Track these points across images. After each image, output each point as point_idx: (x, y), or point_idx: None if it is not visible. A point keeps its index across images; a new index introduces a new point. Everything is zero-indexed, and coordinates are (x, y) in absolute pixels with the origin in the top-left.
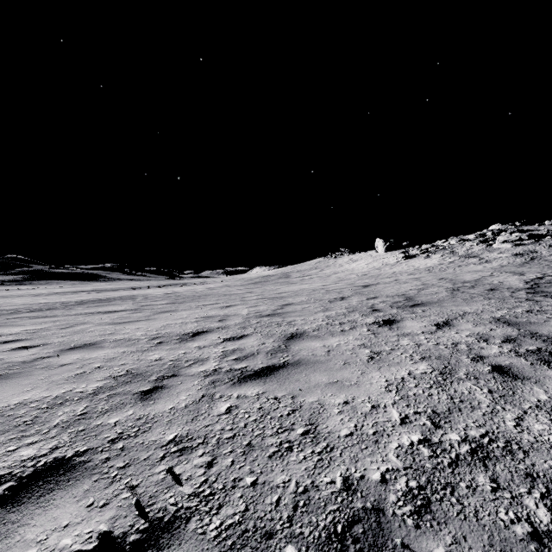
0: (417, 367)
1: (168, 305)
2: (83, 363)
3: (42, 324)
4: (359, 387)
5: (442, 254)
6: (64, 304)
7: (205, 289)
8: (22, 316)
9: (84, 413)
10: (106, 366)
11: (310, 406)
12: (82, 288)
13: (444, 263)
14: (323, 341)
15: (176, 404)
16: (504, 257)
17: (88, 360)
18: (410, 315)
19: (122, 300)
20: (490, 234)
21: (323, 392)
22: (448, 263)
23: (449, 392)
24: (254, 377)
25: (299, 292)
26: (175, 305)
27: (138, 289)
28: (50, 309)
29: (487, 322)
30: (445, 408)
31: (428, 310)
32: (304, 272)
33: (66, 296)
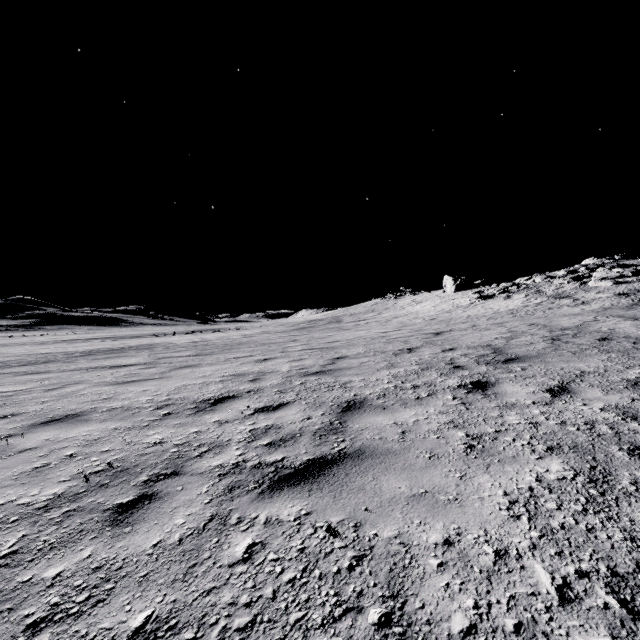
0: (548, 467)
1: (191, 358)
2: (51, 448)
3: (26, 384)
4: (463, 507)
5: (525, 293)
6: (67, 356)
7: (240, 336)
8: (8, 372)
9: (13, 552)
10: (81, 455)
11: (388, 549)
12: (97, 335)
13: (530, 305)
14: (394, 416)
15: (165, 536)
16: (605, 297)
17: (60, 443)
18: (507, 375)
19: (138, 350)
20: (583, 269)
21: (404, 517)
22: (535, 305)
23: (622, 522)
24: (293, 480)
25: (354, 341)
26: (199, 358)
27: (162, 336)
28: (47, 361)
29: (621, 387)
30: (630, 563)
31: (529, 368)
32: (358, 316)
33: (75, 344)
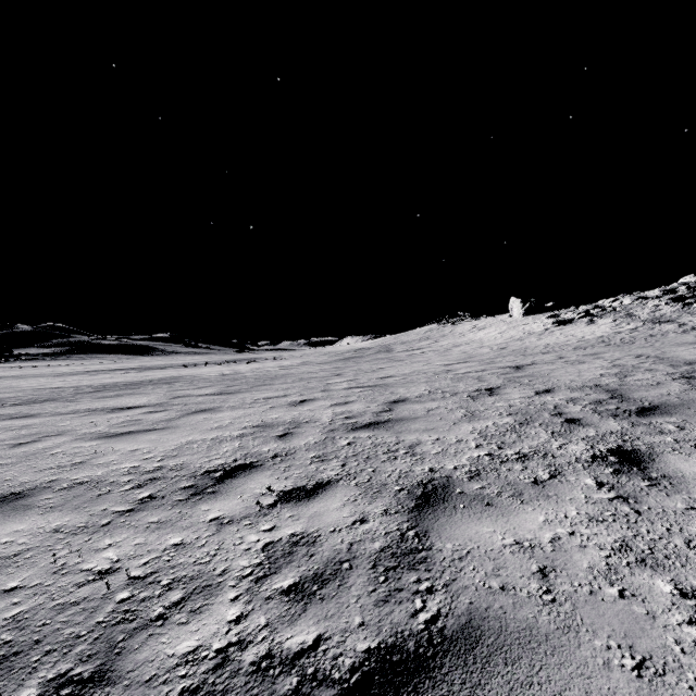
0: None
1: (212, 398)
2: None
3: None
4: None
5: (612, 317)
6: (75, 392)
7: (277, 368)
8: None
9: None
10: None
11: None
12: (124, 365)
13: (623, 331)
14: (509, 524)
15: None
16: None
17: None
18: (661, 437)
19: (157, 386)
20: (683, 288)
21: None
22: (630, 331)
23: None
24: None
25: (413, 377)
26: (222, 398)
27: (191, 367)
28: (47, 400)
29: None
30: None
31: (688, 426)
32: (411, 345)
33: (95, 376)
